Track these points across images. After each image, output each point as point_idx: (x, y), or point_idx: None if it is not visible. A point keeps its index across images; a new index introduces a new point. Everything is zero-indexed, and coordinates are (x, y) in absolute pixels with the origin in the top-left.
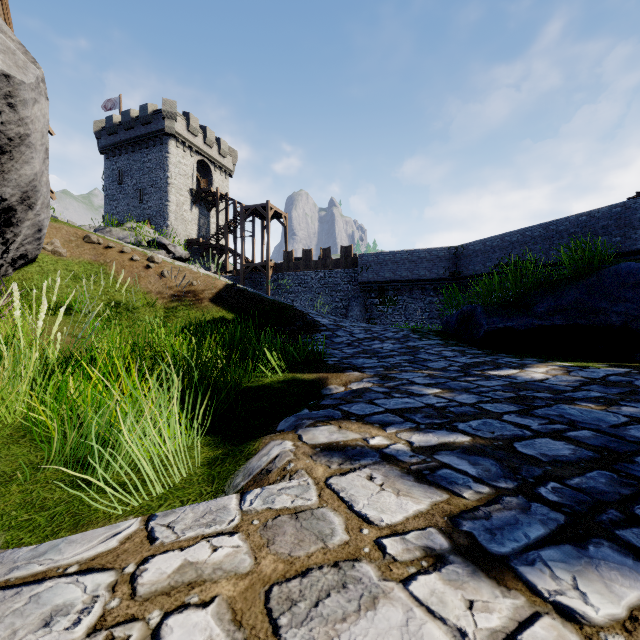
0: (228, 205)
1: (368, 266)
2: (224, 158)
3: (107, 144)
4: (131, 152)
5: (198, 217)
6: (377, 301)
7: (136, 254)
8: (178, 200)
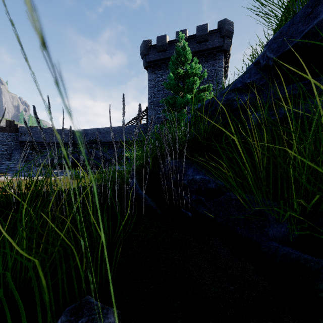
0: None
1: (26, 133)
2: None
3: None
4: None
5: None
6: (31, 151)
7: None
8: None
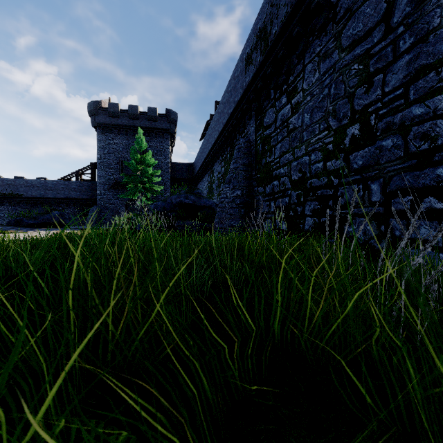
0: None
1: None
2: None
3: None
4: None
5: None
6: None
7: None
8: None
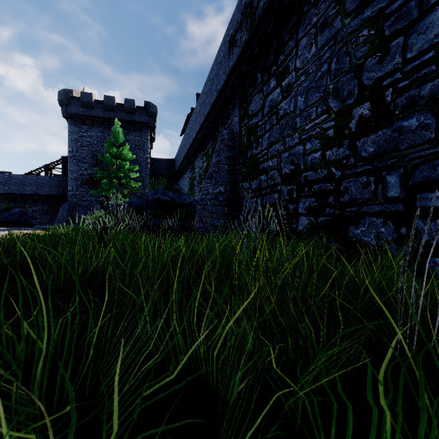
0: None
1: None
2: None
3: None
4: None
5: None
6: None
7: None
8: None
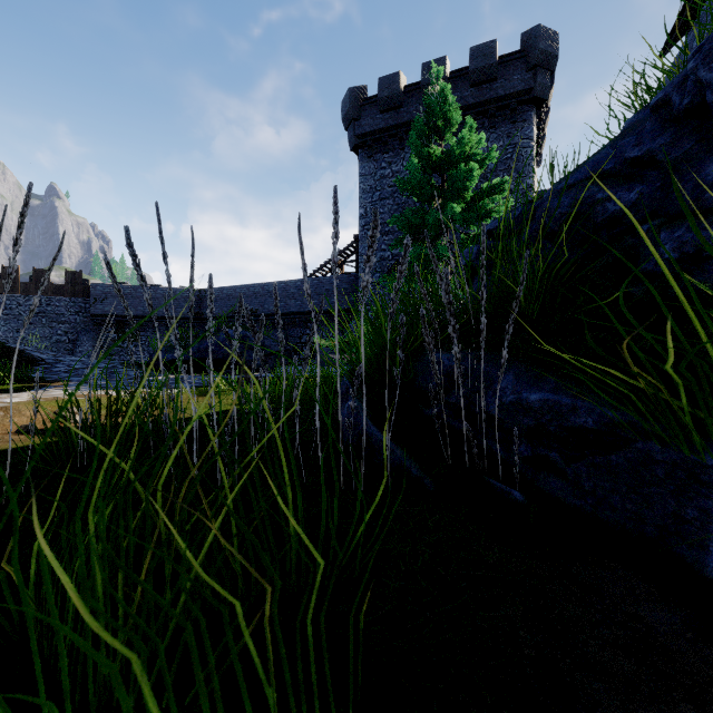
0: None
1: (104, 298)
2: None
3: None
4: None
5: None
6: (116, 336)
7: None
8: None
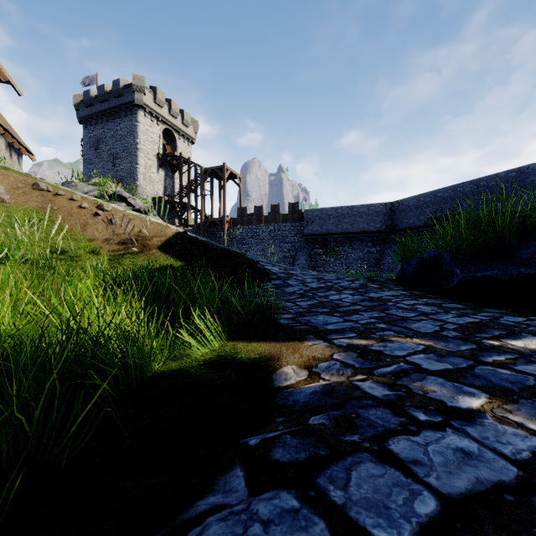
0: (190, 168)
1: (313, 220)
2: (187, 127)
3: (85, 115)
4: (105, 122)
5: (164, 178)
6: (321, 251)
7: (86, 202)
8: (146, 163)
